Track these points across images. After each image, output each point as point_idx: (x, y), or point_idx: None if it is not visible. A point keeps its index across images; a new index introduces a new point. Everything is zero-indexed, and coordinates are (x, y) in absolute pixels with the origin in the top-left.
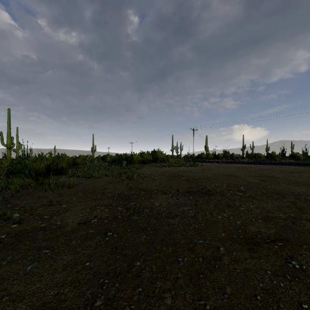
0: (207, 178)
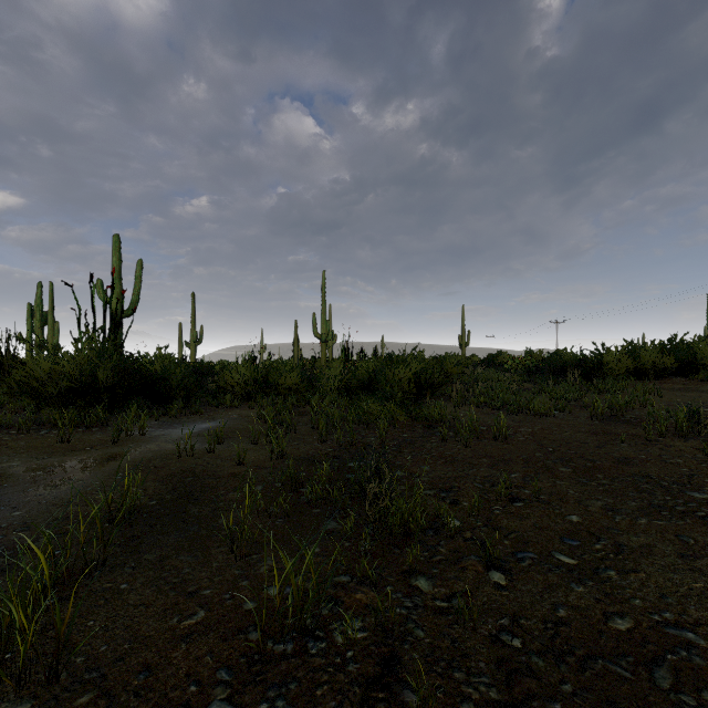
0: None
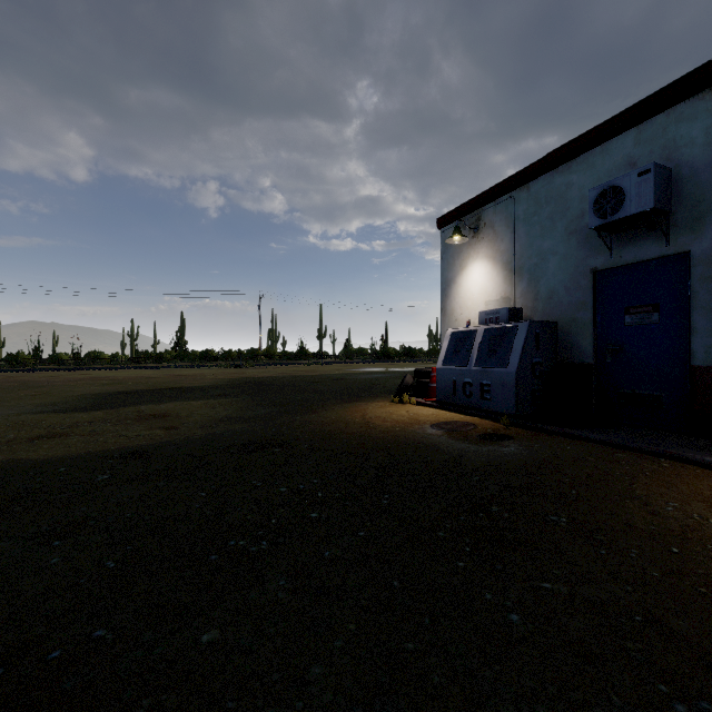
0: None
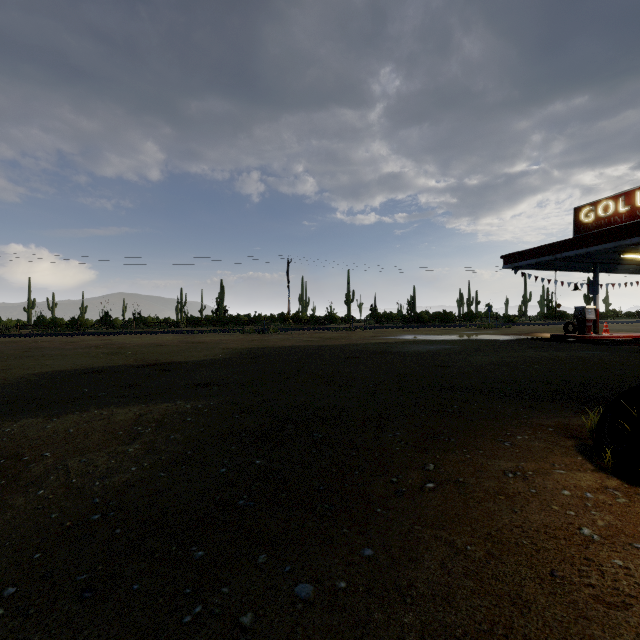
0: None
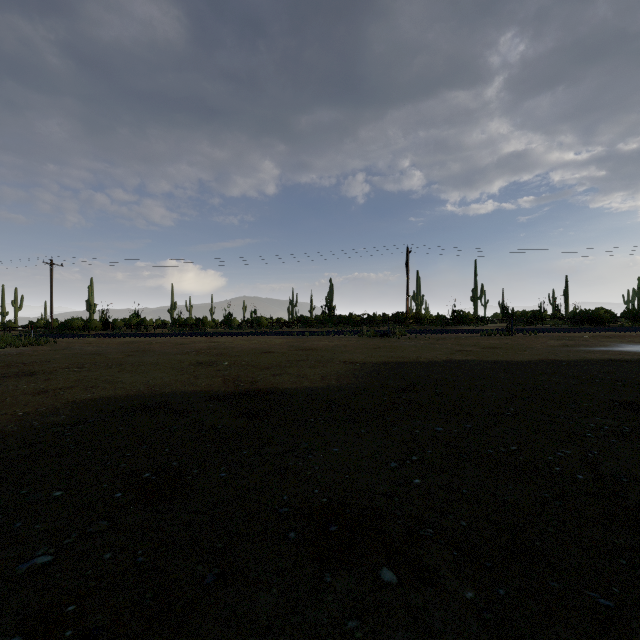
0: (47, 361)
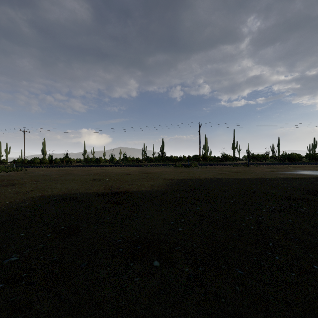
0: (21, 178)
